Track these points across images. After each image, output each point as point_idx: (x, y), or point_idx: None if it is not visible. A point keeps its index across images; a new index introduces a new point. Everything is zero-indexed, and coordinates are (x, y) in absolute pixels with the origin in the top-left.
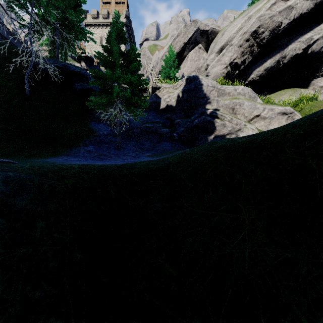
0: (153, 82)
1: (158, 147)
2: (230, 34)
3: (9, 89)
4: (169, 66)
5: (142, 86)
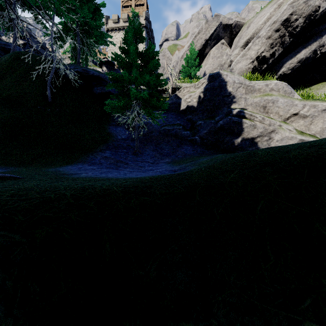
0: (172, 82)
1: (178, 151)
2: (257, 26)
3: (32, 96)
4: (190, 65)
5: (161, 86)
